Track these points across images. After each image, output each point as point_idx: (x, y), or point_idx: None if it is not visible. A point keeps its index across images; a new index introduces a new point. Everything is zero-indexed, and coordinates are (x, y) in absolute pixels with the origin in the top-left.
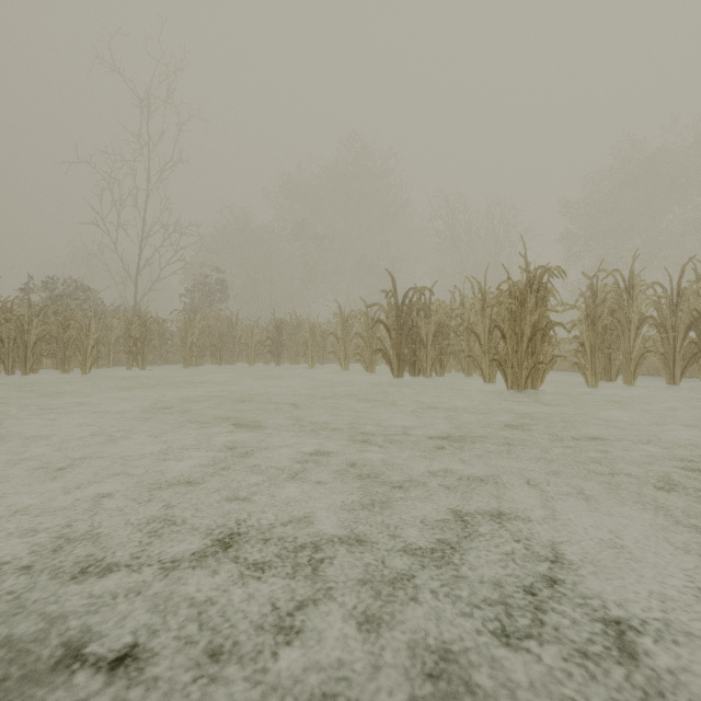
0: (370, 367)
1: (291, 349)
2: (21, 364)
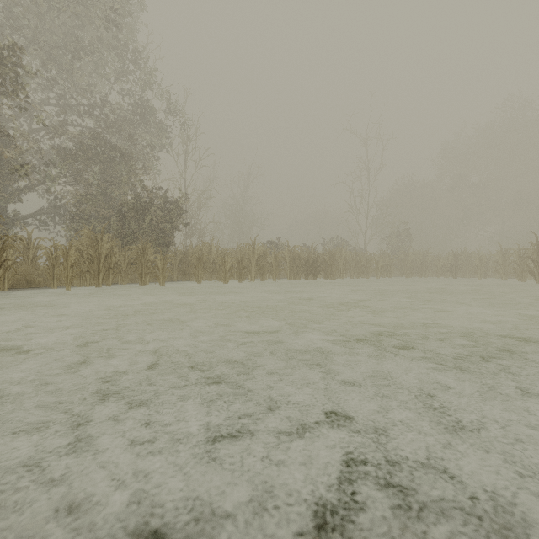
0: (522, 279)
1: (463, 269)
2: (357, 274)
